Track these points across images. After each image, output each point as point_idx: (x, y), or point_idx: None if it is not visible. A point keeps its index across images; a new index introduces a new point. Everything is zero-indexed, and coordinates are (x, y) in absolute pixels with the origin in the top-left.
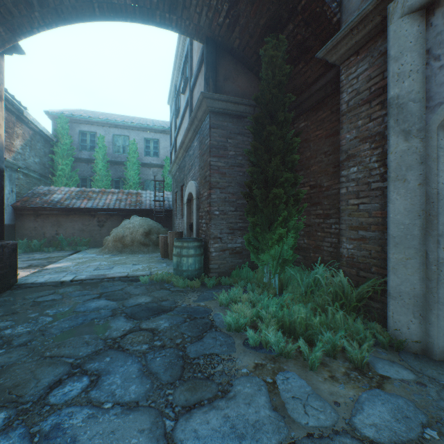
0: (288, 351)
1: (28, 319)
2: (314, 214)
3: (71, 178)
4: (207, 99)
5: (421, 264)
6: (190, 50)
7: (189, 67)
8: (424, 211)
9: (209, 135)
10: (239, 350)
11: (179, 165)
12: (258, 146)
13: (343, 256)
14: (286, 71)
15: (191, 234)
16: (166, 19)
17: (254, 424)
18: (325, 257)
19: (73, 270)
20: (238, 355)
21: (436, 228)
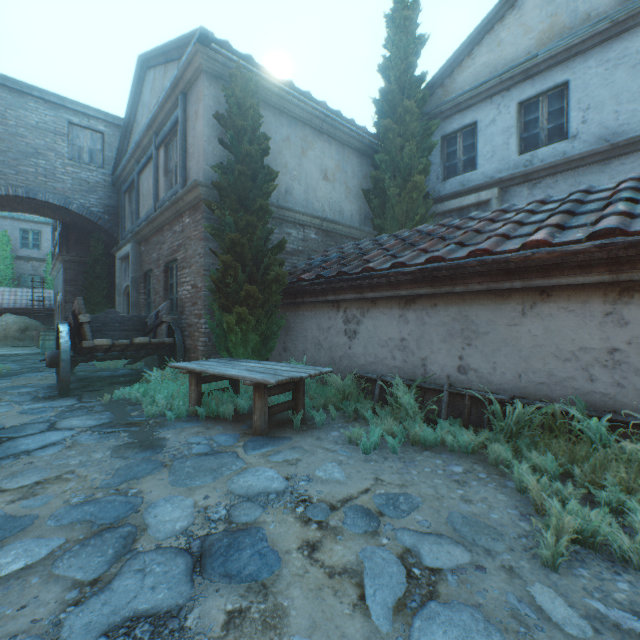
0: None
1: None
2: None
3: None
4: (62, 255)
5: None
6: None
7: None
8: None
9: (65, 274)
10: None
11: (57, 273)
12: (86, 287)
13: None
14: (101, 253)
15: None
16: (34, 213)
17: None
18: None
19: None
20: None
21: None
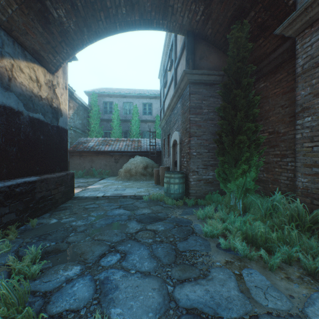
0: (251, 255)
1: (82, 217)
2: (272, 154)
3: (99, 132)
4: (187, 74)
5: None
6: (175, 41)
7: (174, 52)
8: None
9: (189, 99)
10: (213, 250)
11: (166, 120)
12: (226, 105)
13: (298, 187)
14: (248, 47)
15: (175, 168)
16: (160, 24)
17: (227, 298)
18: (281, 187)
19: (102, 190)
20: (213, 253)
21: None
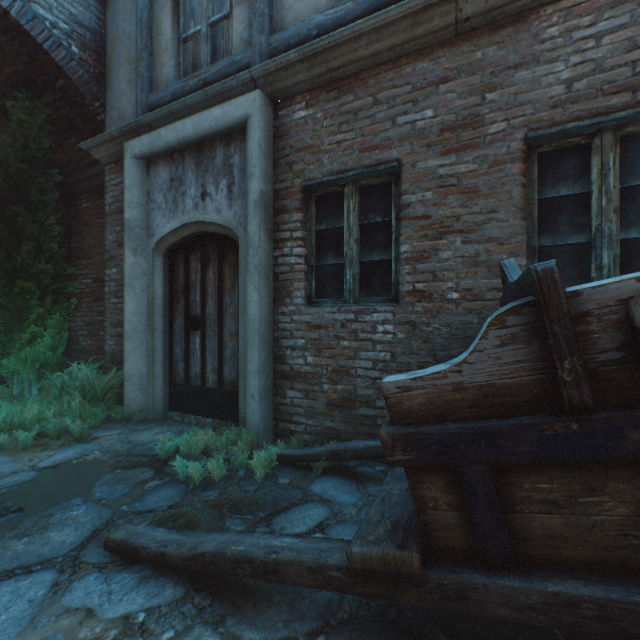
0: (4, 443)
1: None
2: (98, 311)
3: None
4: None
5: (145, 351)
6: None
7: None
8: (147, 312)
9: None
10: None
11: None
12: None
13: (108, 353)
14: (44, 146)
15: None
16: None
17: None
18: None
19: None
20: None
21: (152, 324)
